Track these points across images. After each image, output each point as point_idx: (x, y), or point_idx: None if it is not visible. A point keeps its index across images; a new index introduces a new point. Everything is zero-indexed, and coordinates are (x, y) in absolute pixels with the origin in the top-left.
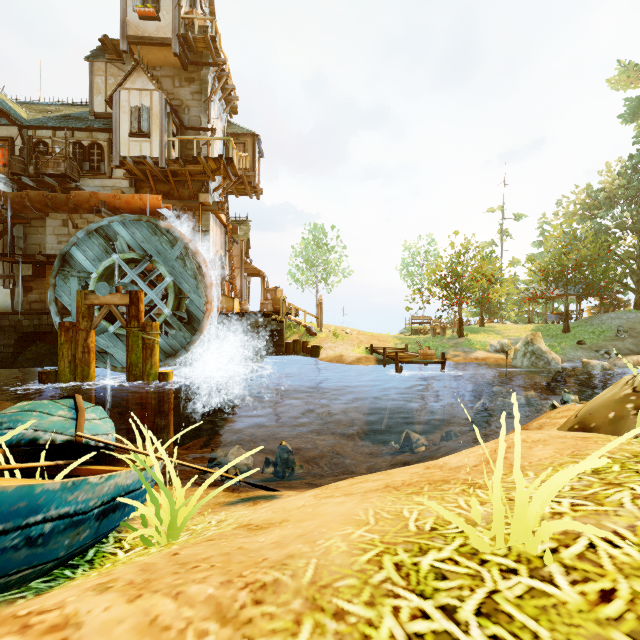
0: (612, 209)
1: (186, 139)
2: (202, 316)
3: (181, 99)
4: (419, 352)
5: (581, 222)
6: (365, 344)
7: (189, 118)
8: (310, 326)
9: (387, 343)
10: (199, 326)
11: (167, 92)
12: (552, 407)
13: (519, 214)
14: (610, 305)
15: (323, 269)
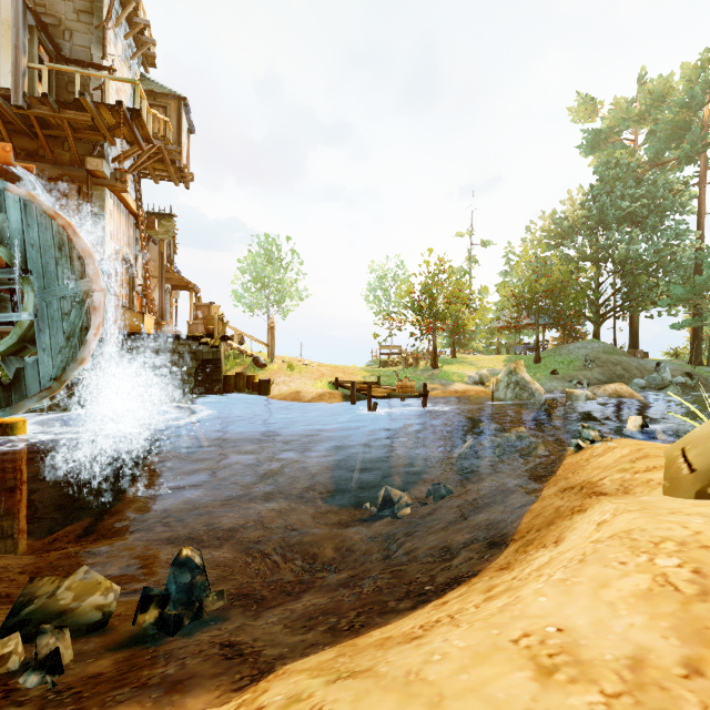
0: (575, 239)
1: (67, 77)
2: (85, 335)
3: (58, 16)
4: (397, 384)
5: (547, 250)
6: (328, 377)
7: (72, 47)
8: (258, 356)
9: (354, 376)
10: (79, 350)
11: (33, 1)
12: (577, 448)
13: (487, 241)
14: (570, 336)
15: (276, 290)
